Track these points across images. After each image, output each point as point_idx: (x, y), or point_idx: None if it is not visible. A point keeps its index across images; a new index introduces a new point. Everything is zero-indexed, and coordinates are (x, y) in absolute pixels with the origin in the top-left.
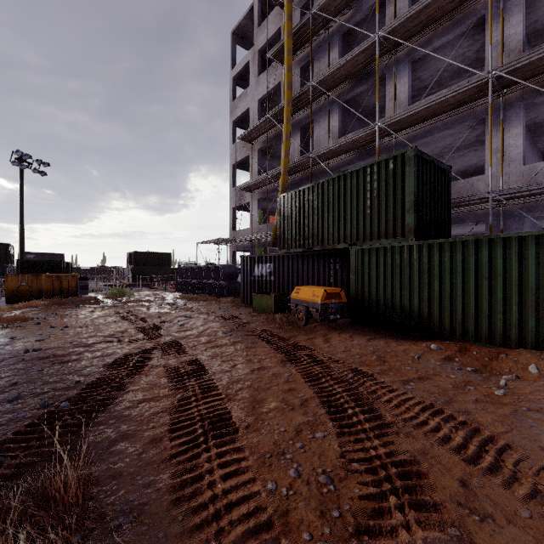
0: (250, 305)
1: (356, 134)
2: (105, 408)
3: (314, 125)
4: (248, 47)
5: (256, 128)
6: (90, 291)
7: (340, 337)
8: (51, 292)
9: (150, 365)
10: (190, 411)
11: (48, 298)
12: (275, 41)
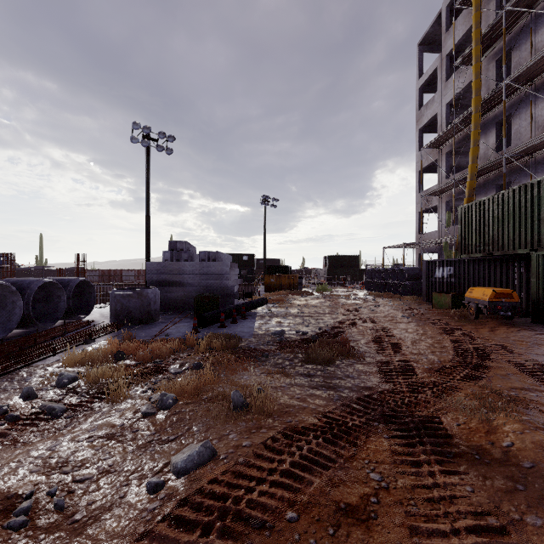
0: (431, 303)
1: None
2: (344, 333)
3: (513, 118)
4: (436, 49)
5: (442, 135)
6: (302, 287)
7: (507, 330)
8: (285, 286)
9: (357, 325)
10: (381, 339)
11: (284, 290)
12: (467, 38)
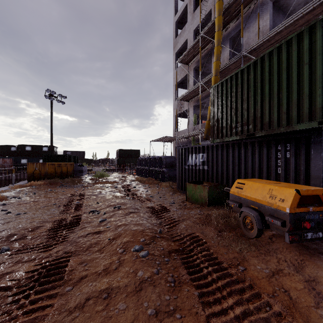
0: (184, 191)
1: (299, 13)
2: None
3: (243, 32)
4: None
5: (191, 50)
6: (86, 173)
7: None
8: (54, 175)
9: None
10: None
11: (51, 179)
12: None
